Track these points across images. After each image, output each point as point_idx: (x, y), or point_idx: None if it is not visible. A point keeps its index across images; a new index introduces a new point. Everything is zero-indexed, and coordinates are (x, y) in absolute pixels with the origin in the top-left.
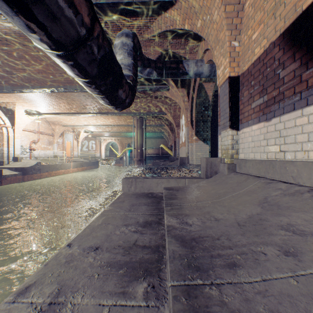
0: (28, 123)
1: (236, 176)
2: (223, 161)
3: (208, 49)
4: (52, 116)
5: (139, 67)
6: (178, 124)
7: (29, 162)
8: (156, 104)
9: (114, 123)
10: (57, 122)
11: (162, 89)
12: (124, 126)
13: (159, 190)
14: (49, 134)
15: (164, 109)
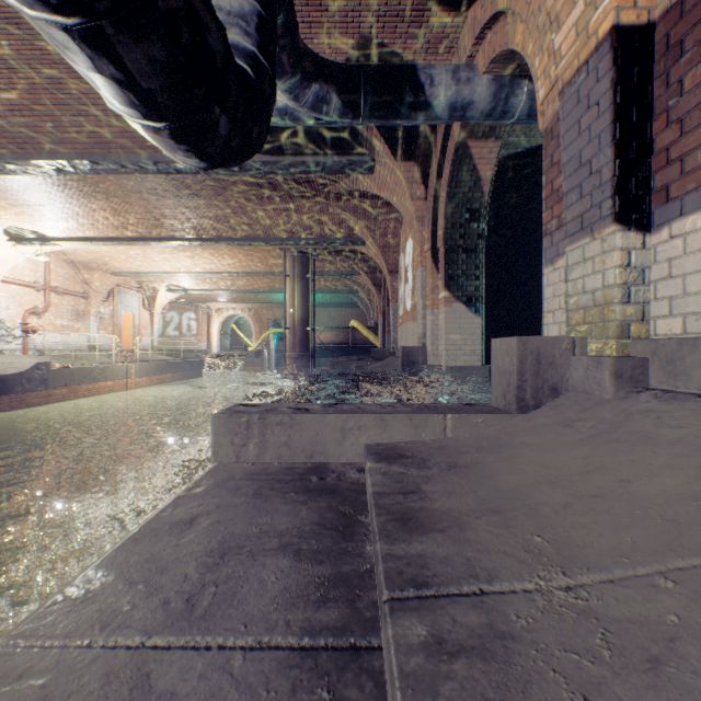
0: (16, 264)
1: (687, 407)
2: (582, 348)
3: (494, 17)
4: (81, 248)
5: (287, 75)
6: (394, 269)
7: (17, 361)
8: (341, 217)
9: (237, 269)
10: (96, 263)
11: (356, 168)
12: (264, 275)
13: (348, 456)
14: (75, 294)
15: (359, 229)
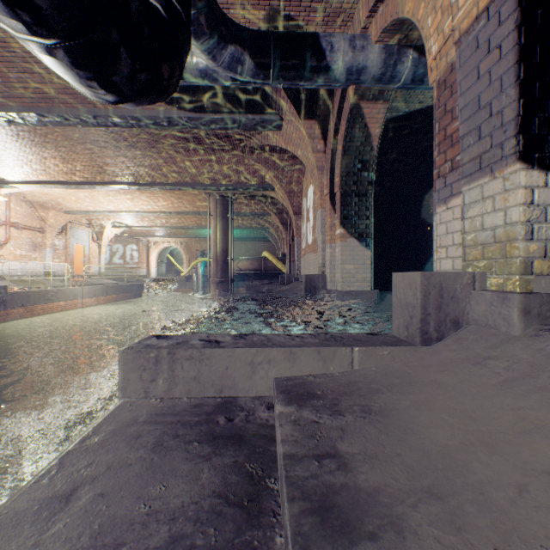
0: None
1: None
2: (481, 282)
3: None
4: (37, 190)
5: (206, 35)
6: (298, 210)
7: None
8: (254, 167)
9: (170, 209)
10: (50, 203)
11: (267, 125)
12: (192, 214)
13: (257, 389)
14: (33, 229)
15: (269, 177)
